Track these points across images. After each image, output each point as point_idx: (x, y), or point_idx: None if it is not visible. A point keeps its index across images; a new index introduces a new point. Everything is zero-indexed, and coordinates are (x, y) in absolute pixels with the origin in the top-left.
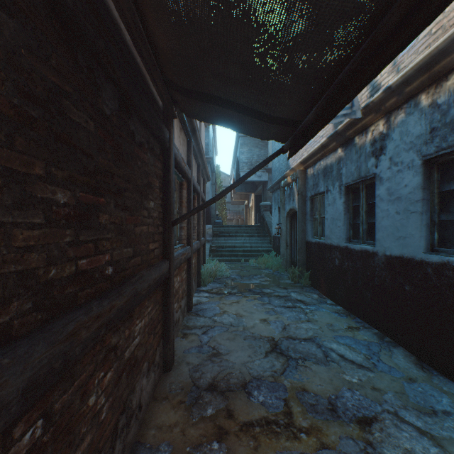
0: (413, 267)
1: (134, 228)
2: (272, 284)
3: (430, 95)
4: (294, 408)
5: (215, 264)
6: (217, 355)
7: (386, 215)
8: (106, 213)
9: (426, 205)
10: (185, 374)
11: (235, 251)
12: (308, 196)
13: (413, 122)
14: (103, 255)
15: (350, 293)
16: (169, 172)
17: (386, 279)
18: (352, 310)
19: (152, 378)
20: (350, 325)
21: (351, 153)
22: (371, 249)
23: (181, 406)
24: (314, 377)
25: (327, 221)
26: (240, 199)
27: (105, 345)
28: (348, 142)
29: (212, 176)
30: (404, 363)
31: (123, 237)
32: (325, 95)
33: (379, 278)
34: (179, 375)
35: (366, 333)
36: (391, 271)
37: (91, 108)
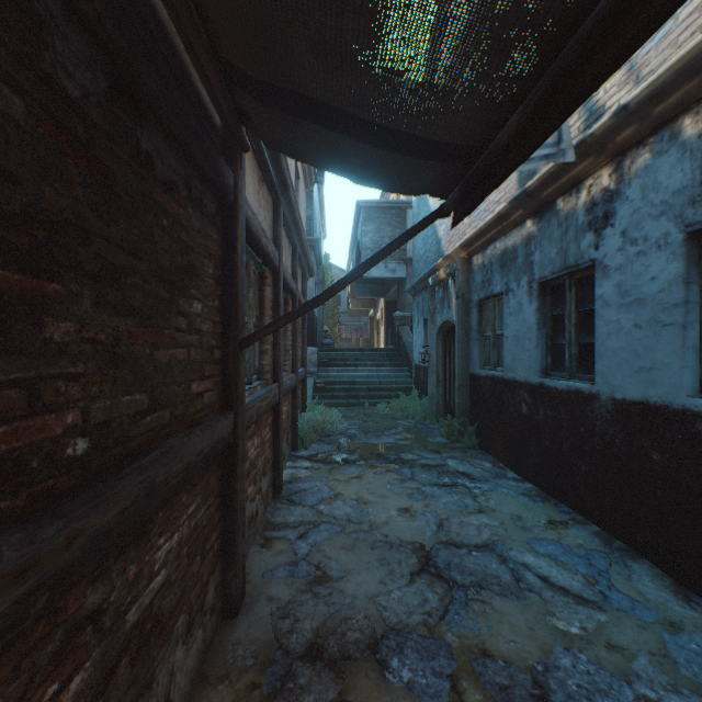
0: (667, 420)
1: (152, 353)
2: (415, 445)
3: (701, 117)
4: (468, 694)
5: (322, 413)
6: (324, 581)
7: (615, 330)
8: (66, 317)
9: (692, 312)
10: (264, 623)
11: (354, 390)
12: (475, 300)
13: (667, 167)
14: (56, 413)
15: (549, 461)
16: (234, 249)
17: (615, 441)
18: (553, 490)
19: (197, 640)
20: (551, 517)
21: (550, 227)
22: (587, 388)
23: (254, 695)
24: (500, 623)
25: (507, 341)
26: (361, 308)
27: (63, 618)
28: (545, 208)
29: (318, 271)
30: (655, 592)
31: (122, 371)
32: (546, 77)
33: (601, 438)
34: (252, 625)
35: (580, 533)
36: (626, 426)
37: (15, 64)
